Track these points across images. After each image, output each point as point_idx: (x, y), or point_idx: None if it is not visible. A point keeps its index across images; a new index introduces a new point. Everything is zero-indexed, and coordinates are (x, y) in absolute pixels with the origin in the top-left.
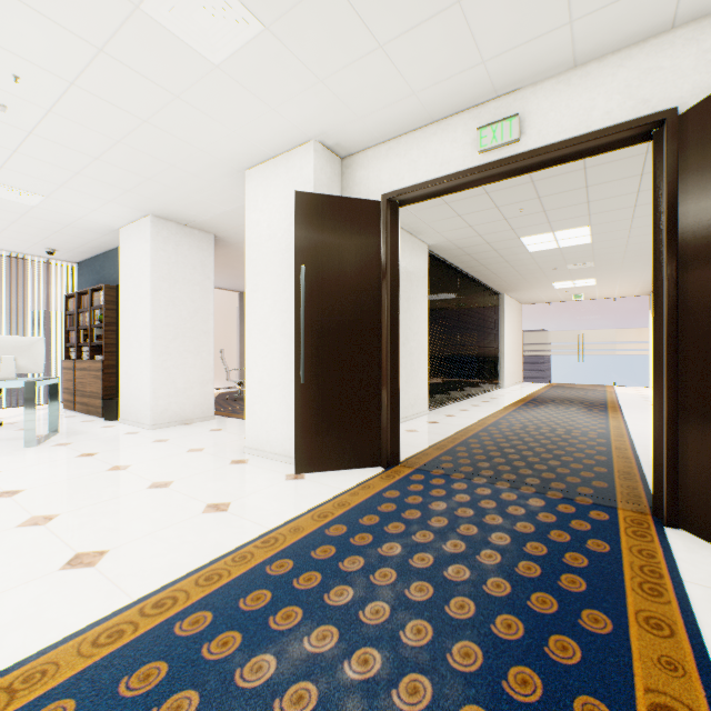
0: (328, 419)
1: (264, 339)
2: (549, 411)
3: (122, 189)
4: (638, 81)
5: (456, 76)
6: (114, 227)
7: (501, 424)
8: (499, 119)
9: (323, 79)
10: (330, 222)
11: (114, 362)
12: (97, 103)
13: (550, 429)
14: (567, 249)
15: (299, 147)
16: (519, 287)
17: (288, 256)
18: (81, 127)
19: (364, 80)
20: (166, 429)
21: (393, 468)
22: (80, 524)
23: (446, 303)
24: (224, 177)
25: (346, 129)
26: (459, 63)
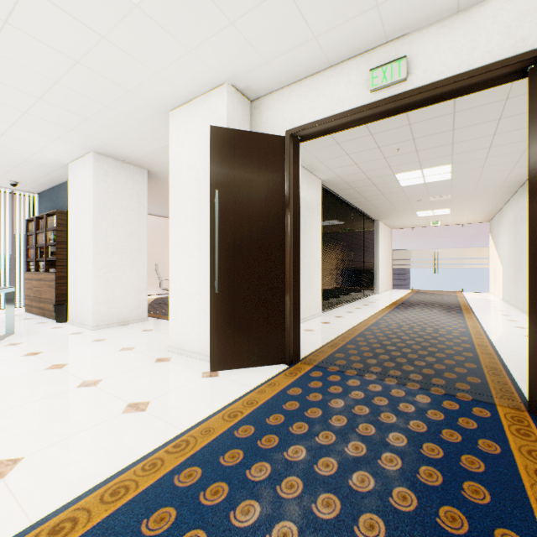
0: (239, 323)
1: (185, 254)
2: (417, 313)
3: (66, 128)
4: (516, 22)
5: (352, 19)
6: (64, 162)
7: (381, 324)
8: (388, 61)
9: (234, 21)
10: (241, 153)
11: (65, 274)
12: (31, 43)
13: (421, 328)
14: (431, 184)
15: (214, 89)
16: (390, 215)
17: (205, 183)
18: (21, 67)
19: (271, 23)
20: (105, 329)
21: (295, 365)
22: (4, 427)
23: (334, 227)
24: (152, 117)
25: (254, 72)
26: (355, 7)
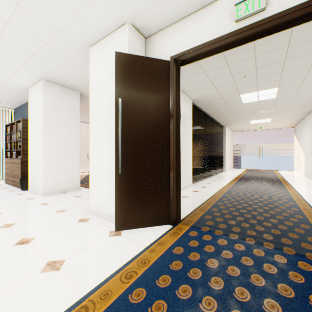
0: (136, 195)
1: (100, 146)
2: (253, 184)
3: (21, 61)
4: None
5: None
6: (26, 87)
7: (232, 192)
8: None
9: None
10: (138, 72)
11: (28, 159)
12: None
13: (259, 195)
14: (262, 101)
15: (119, 28)
16: (233, 123)
17: (113, 95)
18: None
19: None
20: (51, 196)
21: (177, 225)
22: None
23: (199, 130)
24: (78, 52)
25: (147, 13)
26: None
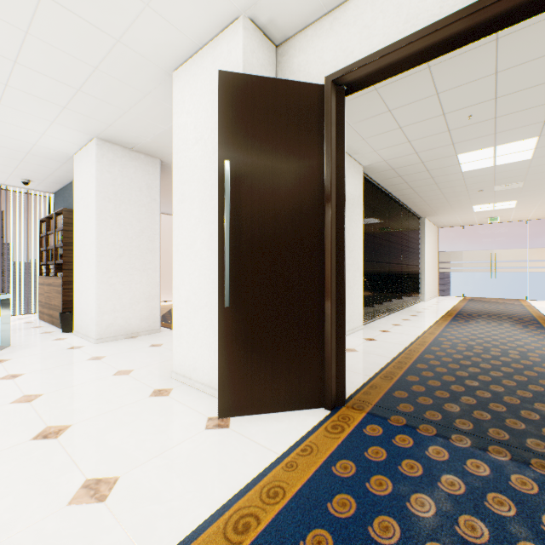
0: (259, 350)
1: (191, 254)
2: (484, 327)
3: (58, 105)
4: None
5: None
6: (69, 153)
7: (443, 344)
8: None
9: None
10: (262, 110)
11: (73, 279)
12: None
13: (500, 351)
14: (501, 167)
15: (226, 28)
16: (440, 210)
17: (215, 158)
18: None
19: None
20: (109, 343)
21: (339, 410)
22: None
23: (376, 224)
24: (153, 83)
25: None
26: None
